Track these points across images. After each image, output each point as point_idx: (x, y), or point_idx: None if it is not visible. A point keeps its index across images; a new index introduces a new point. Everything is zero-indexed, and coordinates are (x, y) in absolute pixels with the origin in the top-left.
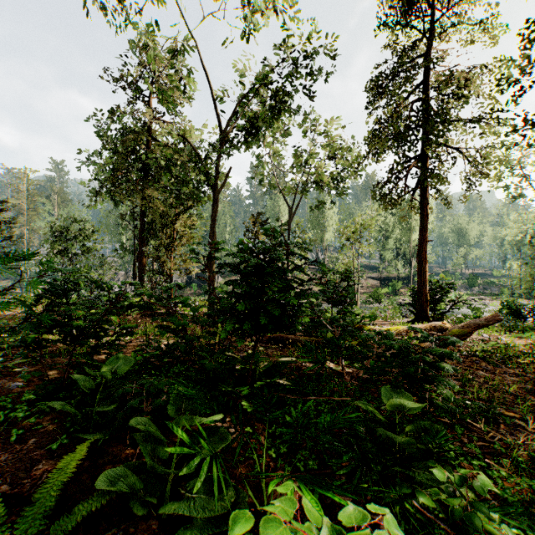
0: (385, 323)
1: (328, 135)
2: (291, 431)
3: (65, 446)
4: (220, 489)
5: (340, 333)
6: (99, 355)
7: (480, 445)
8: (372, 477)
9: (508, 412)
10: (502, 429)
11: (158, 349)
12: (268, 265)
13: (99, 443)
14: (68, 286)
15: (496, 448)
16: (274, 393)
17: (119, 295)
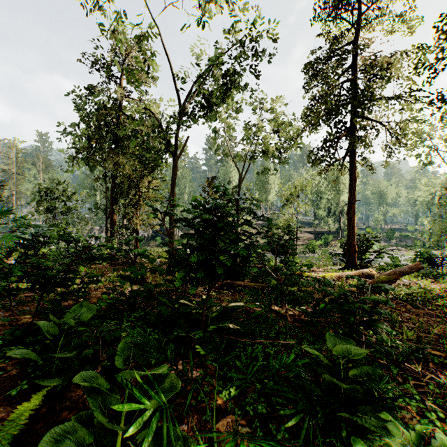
0: (320, 271)
1: (272, 111)
2: (241, 377)
3: (25, 392)
4: (169, 443)
5: (284, 280)
6: (70, 300)
7: (413, 384)
8: (318, 421)
9: (434, 351)
10: (431, 367)
11: (121, 295)
12: (220, 220)
13: (58, 389)
14: (37, 239)
15: (432, 390)
16: (225, 336)
17: (83, 247)
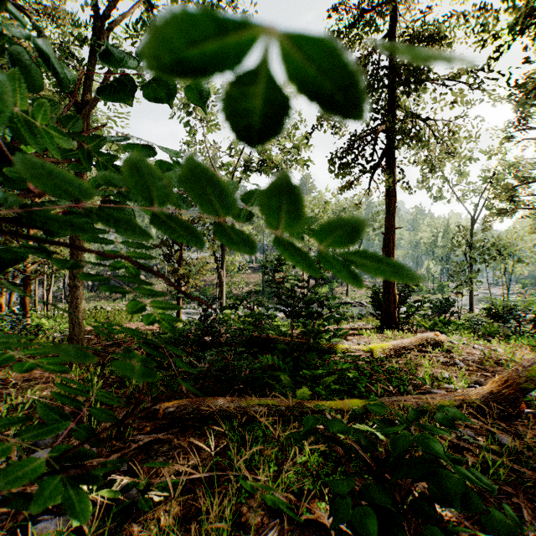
0: (349, 334)
1: None
2: None
3: None
4: None
5: None
6: None
7: None
8: None
9: None
10: None
11: None
12: None
13: None
14: None
15: None
16: None
17: None
